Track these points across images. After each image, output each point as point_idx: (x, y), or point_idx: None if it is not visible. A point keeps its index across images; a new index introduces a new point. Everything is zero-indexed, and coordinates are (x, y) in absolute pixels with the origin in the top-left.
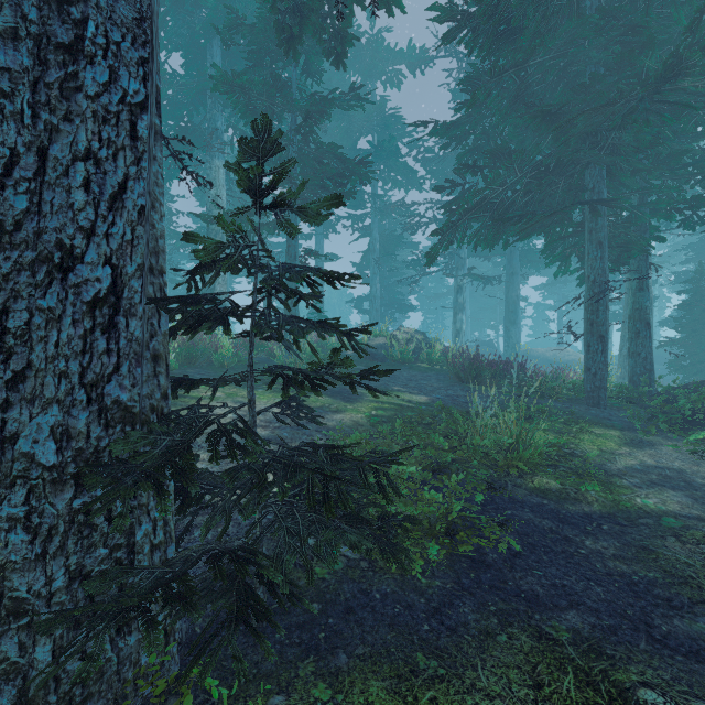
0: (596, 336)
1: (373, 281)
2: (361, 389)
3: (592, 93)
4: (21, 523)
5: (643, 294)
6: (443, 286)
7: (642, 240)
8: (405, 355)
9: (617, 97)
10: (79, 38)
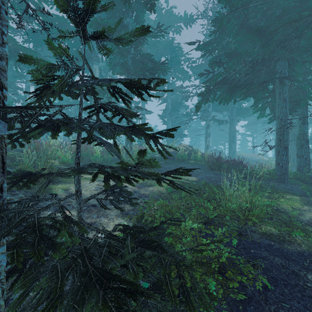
0: (282, 147)
1: (168, 123)
2: None
3: (283, 20)
4: None
5: (305, 126)
6: (199, 126)
7: (307, 98)
8: (184, 157)
9: (299, 19)
10: None
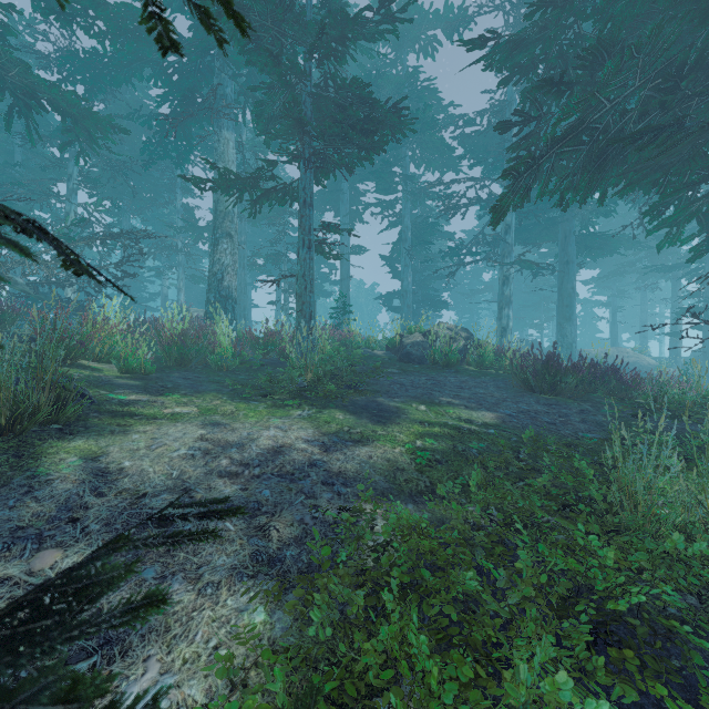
0: None
1: (405, 274)
2: (397, 402)
3: None
4: None
5: None
6: (478, 283)
7: None
8: (450, 355)
9: None
10: None
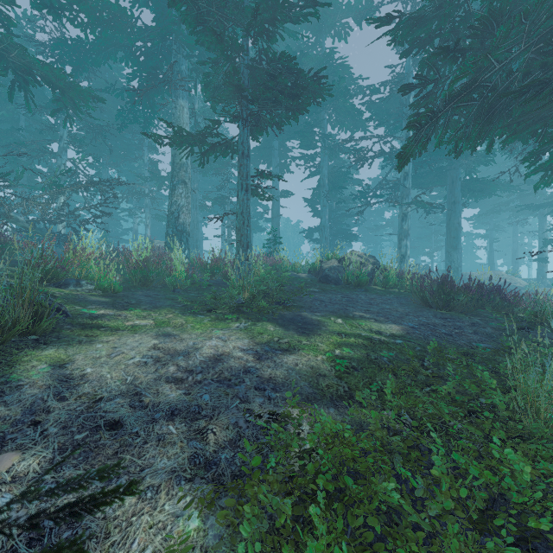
0: None
1: (323, 212)
2: (318, 316)
3: None
4: None
5: None
6: (381, 220)
7: None
8: (360, 277)
9: None
10: None
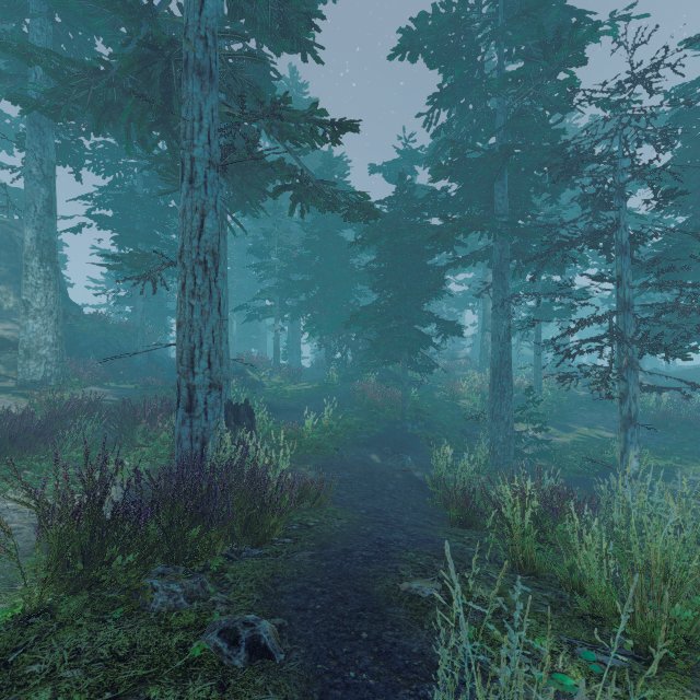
0: None
1: None
2: (576, 425)
3: None
4: (501, 448)
5: None
6: None
7: None
8: None
9: None
10: (505, 390)
